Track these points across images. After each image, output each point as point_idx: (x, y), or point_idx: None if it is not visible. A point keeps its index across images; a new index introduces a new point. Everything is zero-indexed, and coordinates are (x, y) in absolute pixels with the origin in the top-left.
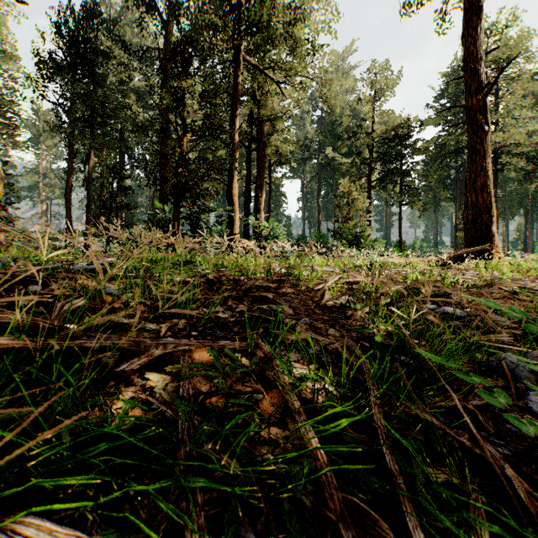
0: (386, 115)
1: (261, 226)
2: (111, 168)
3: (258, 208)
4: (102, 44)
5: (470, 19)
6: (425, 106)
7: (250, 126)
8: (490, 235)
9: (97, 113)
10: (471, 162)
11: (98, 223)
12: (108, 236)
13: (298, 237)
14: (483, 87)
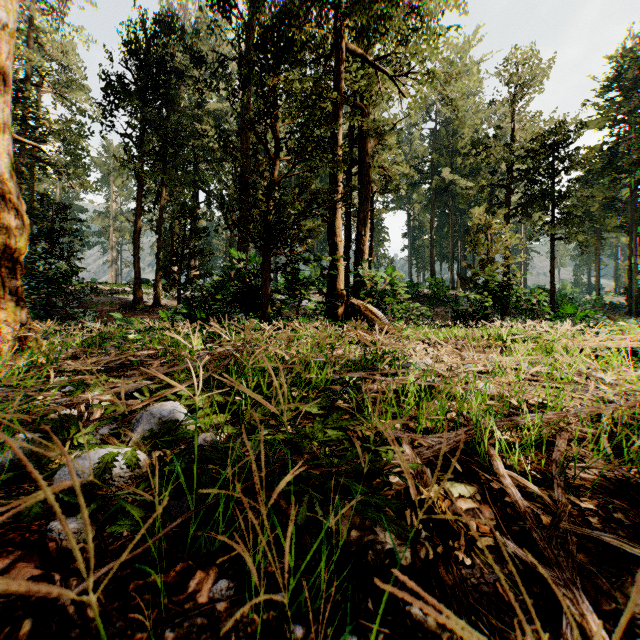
0: (531, 119)
1: (376, 277)
2: (183, 207)
3: (361, 249)
4: (173, 60)
5: None
6: (583, 104)
7: (351, 144)
8: None
9: (168, 143)
10: None
11: (168, 273)
12: (179, 289)
13: (408, 284)
14: None
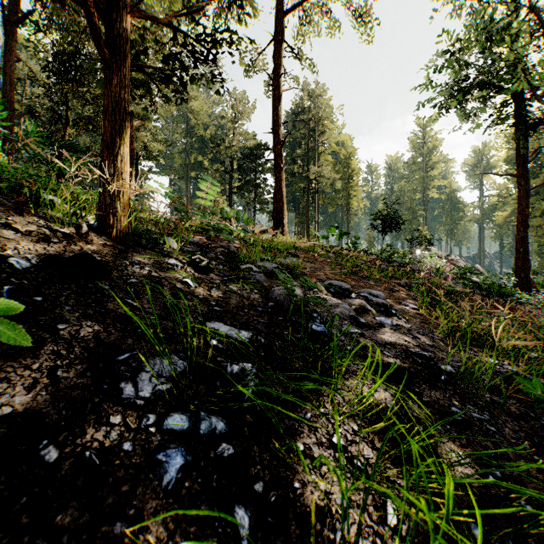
0: (243, 135)
1: None
2: None
3: None
4: None
5: (274, 101)
6: None
7: None
8: (283, 226)
9: None
10: (275, 184)
11: None
12: None
13: None
14: (280, 142)
